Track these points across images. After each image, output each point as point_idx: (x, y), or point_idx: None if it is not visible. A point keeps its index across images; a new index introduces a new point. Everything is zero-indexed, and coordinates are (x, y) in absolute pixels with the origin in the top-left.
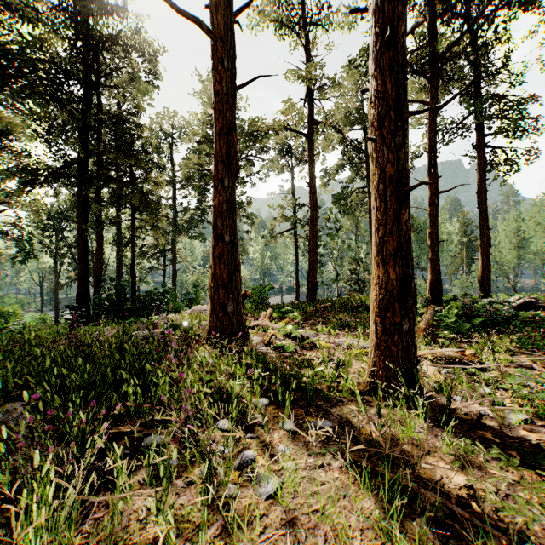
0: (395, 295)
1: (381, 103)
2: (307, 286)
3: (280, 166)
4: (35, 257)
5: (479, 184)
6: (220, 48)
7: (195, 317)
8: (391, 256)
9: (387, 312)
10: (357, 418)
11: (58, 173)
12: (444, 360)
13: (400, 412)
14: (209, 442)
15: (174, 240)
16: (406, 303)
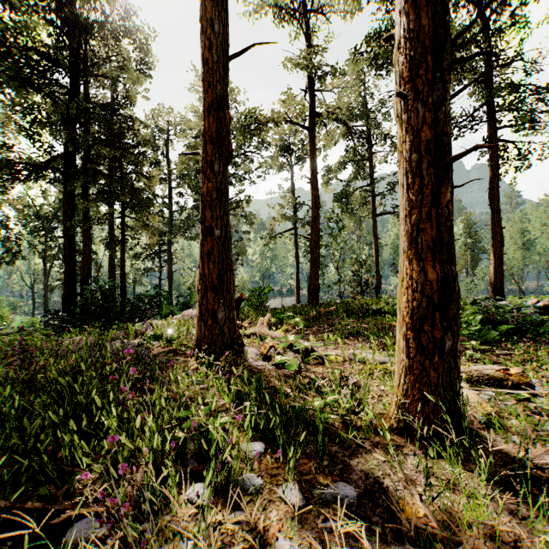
0: (436, 301)
1: (414, 45)
2: (309, 288)
3: (280, 164)
4: (23, 258)
5: (491, 180)
6: (209, 8)
7: (183, 324)
8: (429, 249)
9: (423, 325)
10: (389, 478)
11: (40, 166)
12: (481, 380)
13: (447, 465)
14: (163, 545)
15: (170, 241)
16: (448, 312)
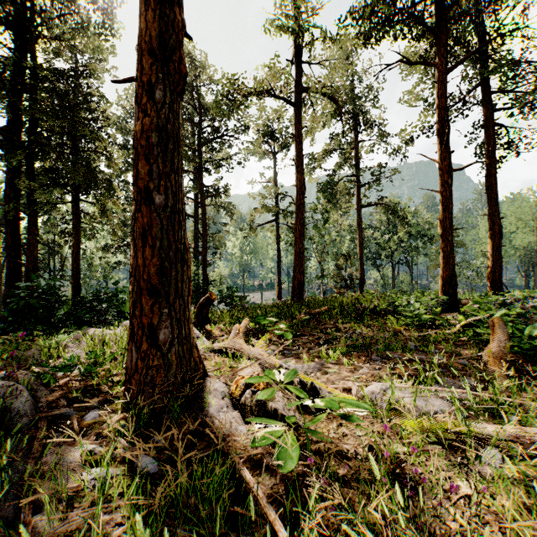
0: None
1: None
2: (293, 284)
3: (260, 153)
4: None
5: (488, 166)
6: None
7: (123, 337)
8: None
9: None
10: None
11: None
12: None
13: None
14: None
15: None
16: None
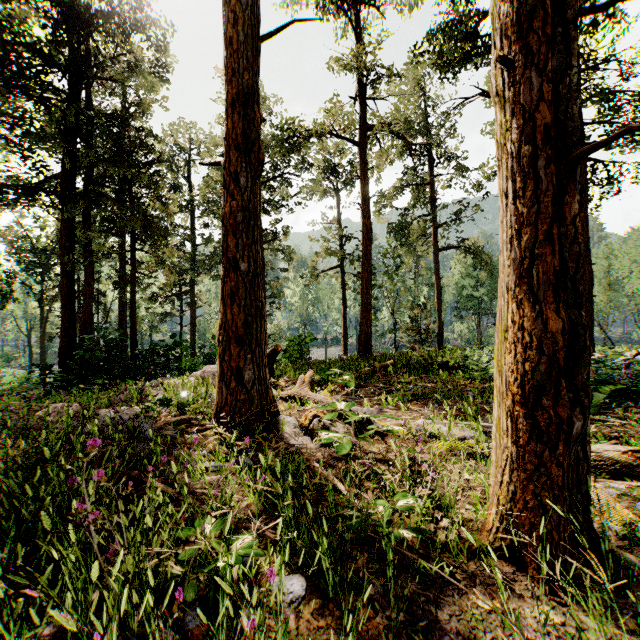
0: (562, 363)
1: None
2: (359, 337)
3: (324, 189)
4: (15, 300)
5: None
6: None
7: (201, 384)
8: (549, 285)
9: (541, 398)
10: None
11: (31, 188)
12: (600, 465)
13: (588, 618)
14: None
15: (193, 280)
16: (575, 378)
